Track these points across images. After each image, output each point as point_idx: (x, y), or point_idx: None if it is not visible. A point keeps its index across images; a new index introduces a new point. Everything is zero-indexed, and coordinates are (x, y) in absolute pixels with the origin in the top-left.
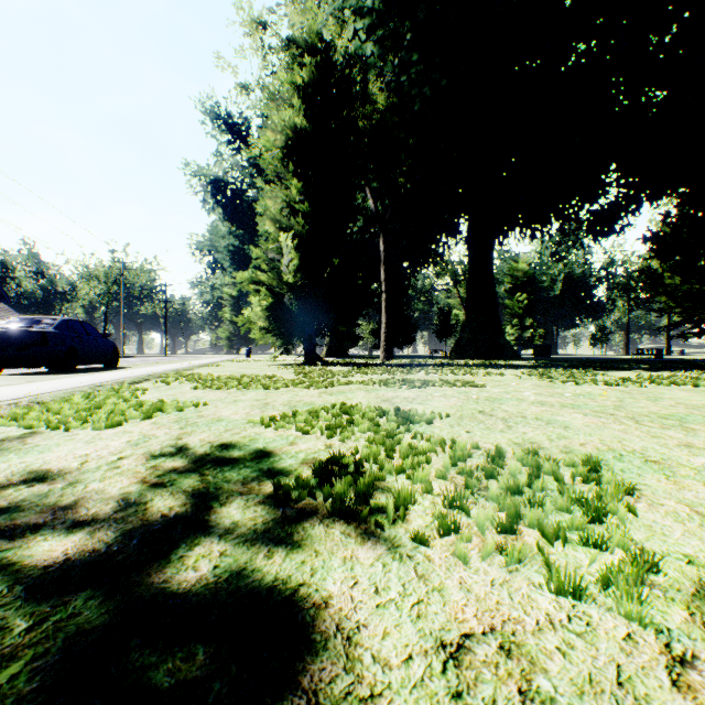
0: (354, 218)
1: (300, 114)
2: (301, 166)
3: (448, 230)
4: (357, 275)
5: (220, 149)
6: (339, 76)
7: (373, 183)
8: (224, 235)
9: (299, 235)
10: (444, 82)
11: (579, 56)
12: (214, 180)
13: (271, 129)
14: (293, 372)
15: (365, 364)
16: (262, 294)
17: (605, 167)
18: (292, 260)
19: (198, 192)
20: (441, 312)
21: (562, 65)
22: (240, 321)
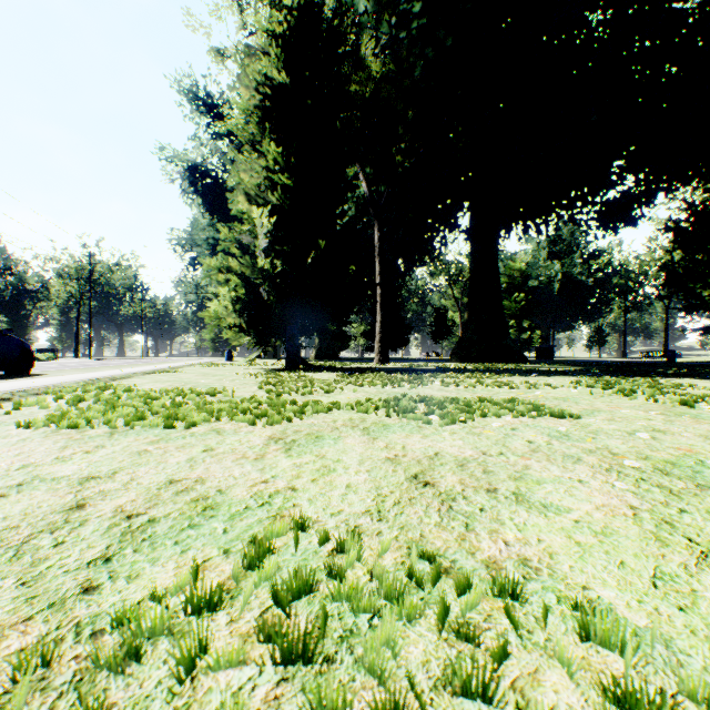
0: (344, 195)
1: (279, 66)
2: (281, 133)
3: (447, 223)
4: (348, 262)
5: (199, 132)
6: (327, 29)
7: (367, 168)
8: (203, 227)
9: (278, 213)
10: (449, 41)
11: (606, 11)
12: (191, 166)
13: (244, 85)
14: (259, 383)
15: (357, 368)
16: (232, 284)
17: (618, 153)
18: (270, 245)
19: (175, 180)
20: (436, 312)
21: (574, 39)
22: (207, 317)
